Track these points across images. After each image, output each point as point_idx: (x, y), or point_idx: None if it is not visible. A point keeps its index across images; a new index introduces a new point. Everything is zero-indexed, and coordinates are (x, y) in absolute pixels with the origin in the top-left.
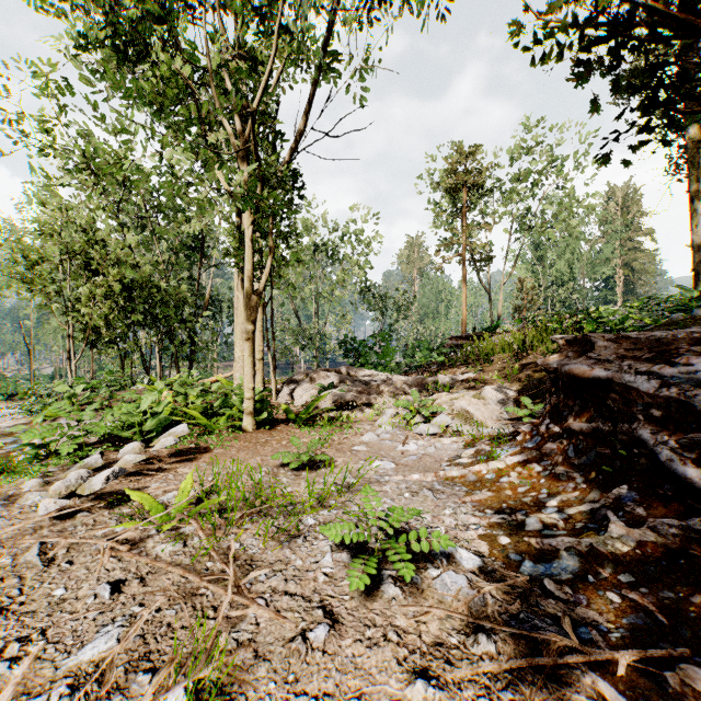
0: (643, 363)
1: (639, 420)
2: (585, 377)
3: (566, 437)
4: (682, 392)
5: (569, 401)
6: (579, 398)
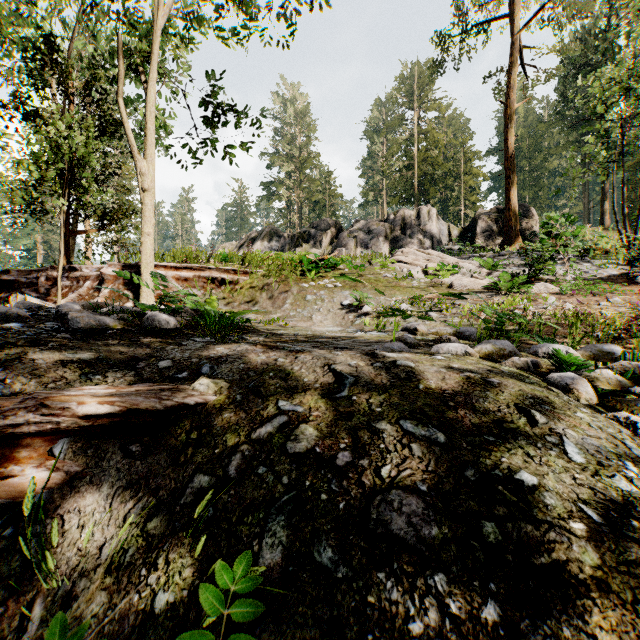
0: (25, 276)
1: (23, 288)
2: (9, 280)
3: (2, 300)
4: (32, 280)
5: (2, 290)
6: (7, 288)
